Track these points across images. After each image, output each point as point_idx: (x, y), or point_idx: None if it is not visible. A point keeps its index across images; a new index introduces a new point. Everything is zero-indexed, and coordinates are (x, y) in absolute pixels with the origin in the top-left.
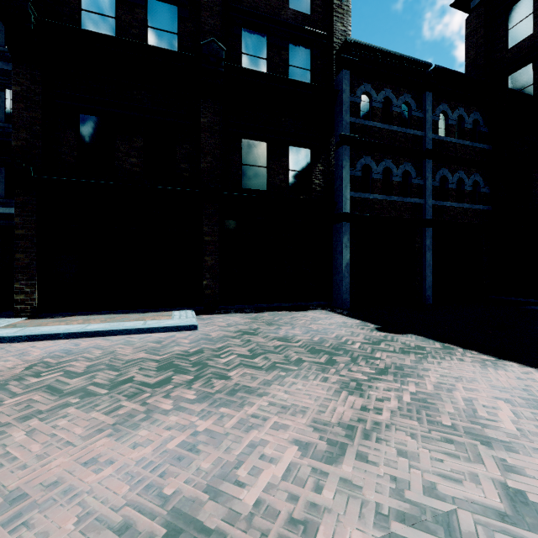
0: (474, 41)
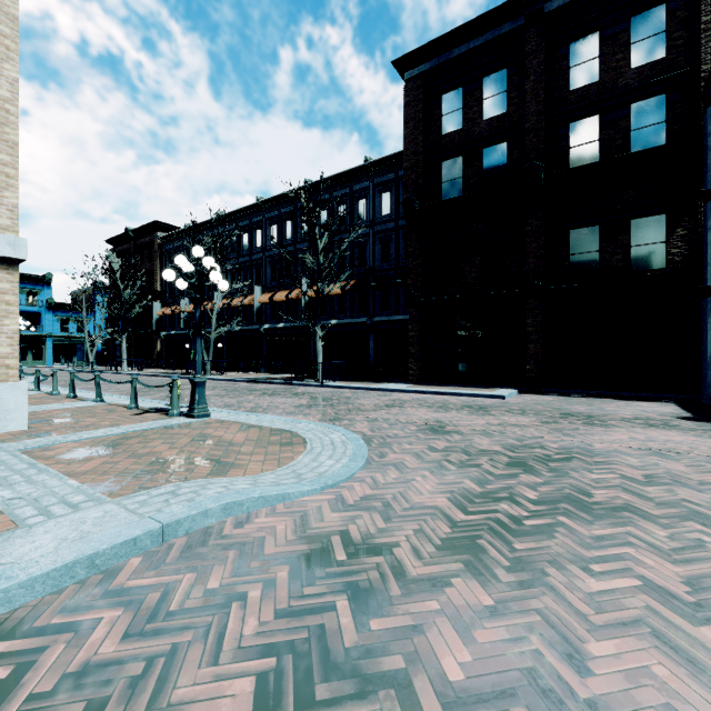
0: None
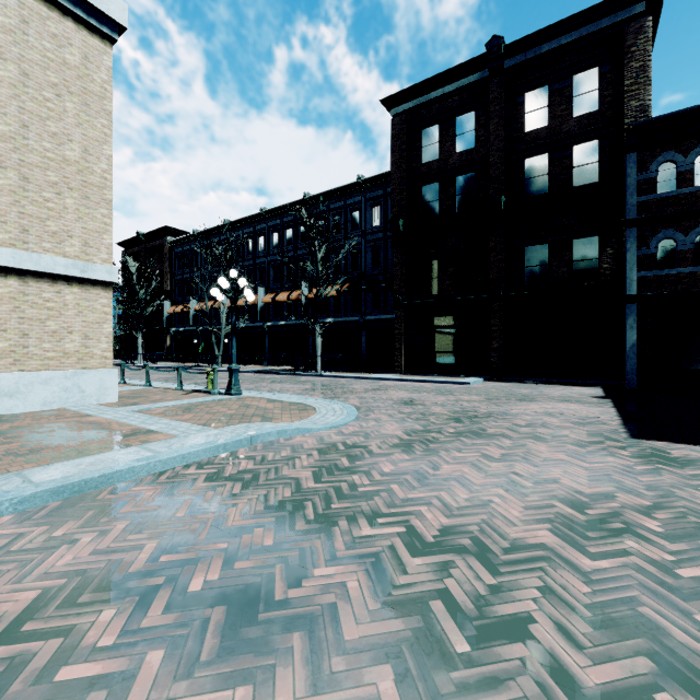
0: None
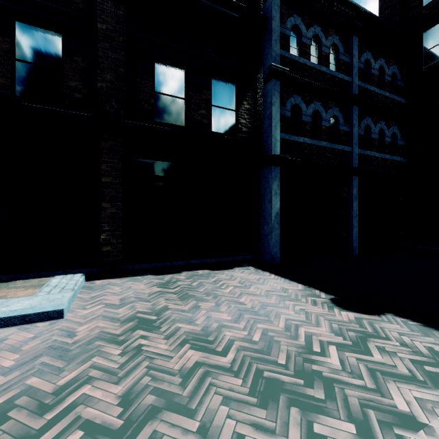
0: (389, 0)
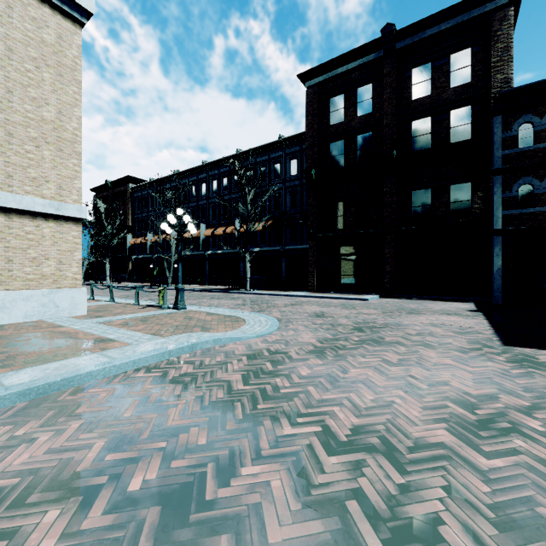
0: None
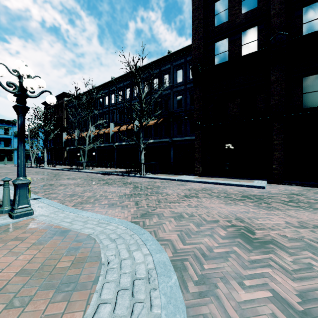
0: None
